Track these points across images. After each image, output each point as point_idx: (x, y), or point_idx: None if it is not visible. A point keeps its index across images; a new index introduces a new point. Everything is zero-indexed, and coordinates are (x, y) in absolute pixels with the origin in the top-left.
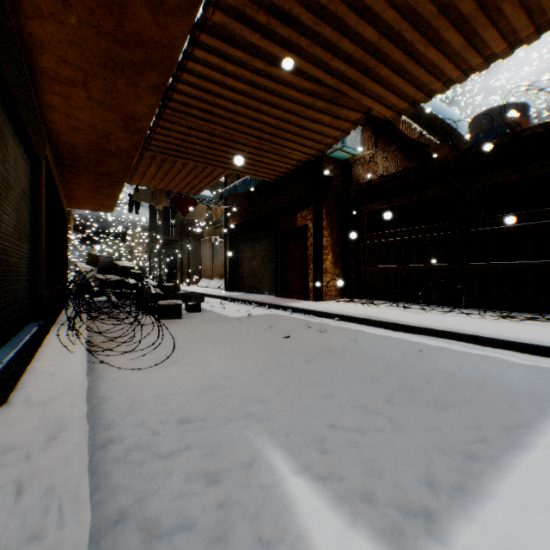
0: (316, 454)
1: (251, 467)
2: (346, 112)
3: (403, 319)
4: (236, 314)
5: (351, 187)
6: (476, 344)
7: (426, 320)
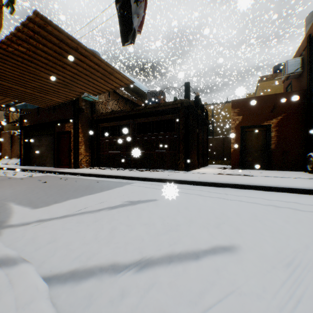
0: (28, 202)
1: (3, 206)
2: (75, 89)
3: (103, 172)
4: (23, 176)
5: (94, 115)
6: (121, 178)
7: (111, 172)
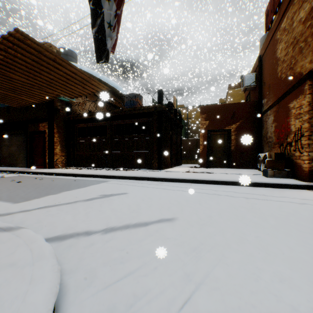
0: (7, 199)
1: None
2: (51, 91)
3: (80, 172)
4: None
5: (71, 115)
6: (97, 177)
7: (88, 172)
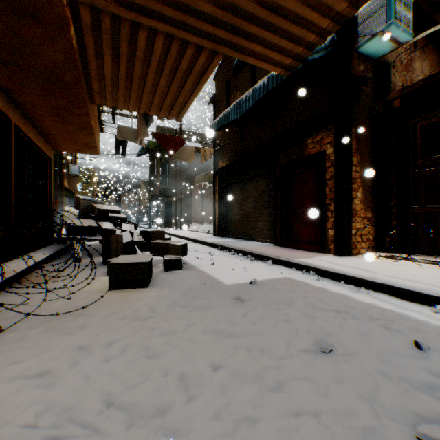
0: None
1: None
2: None
3: None
4: (231, 279)
5: (393, 93)
6: None
7: None
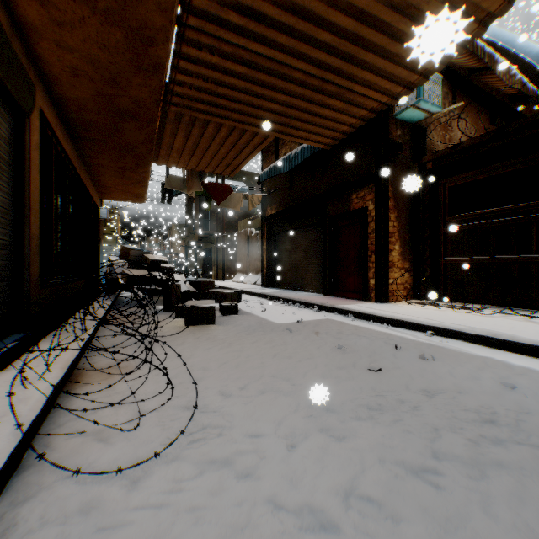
0: None
1: None
2: None
3: None
4: (282, 320)
5: (426, 156)
6: None
7: None
